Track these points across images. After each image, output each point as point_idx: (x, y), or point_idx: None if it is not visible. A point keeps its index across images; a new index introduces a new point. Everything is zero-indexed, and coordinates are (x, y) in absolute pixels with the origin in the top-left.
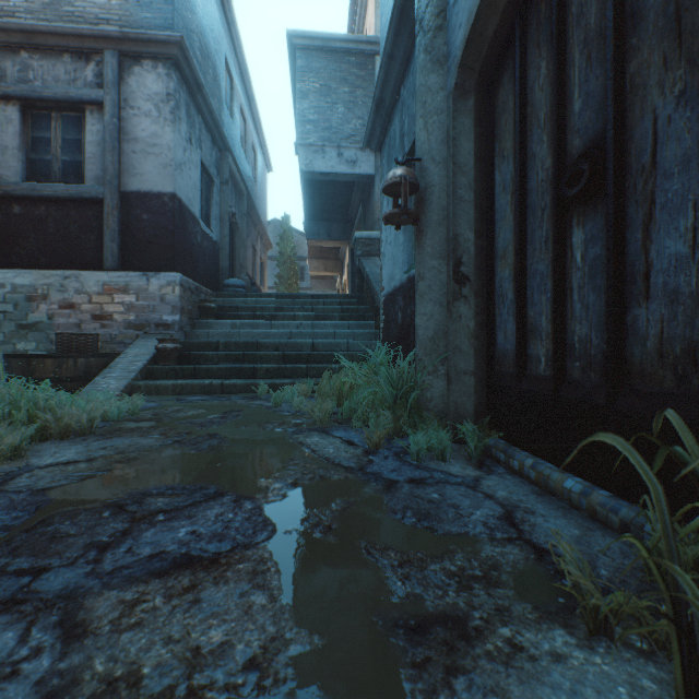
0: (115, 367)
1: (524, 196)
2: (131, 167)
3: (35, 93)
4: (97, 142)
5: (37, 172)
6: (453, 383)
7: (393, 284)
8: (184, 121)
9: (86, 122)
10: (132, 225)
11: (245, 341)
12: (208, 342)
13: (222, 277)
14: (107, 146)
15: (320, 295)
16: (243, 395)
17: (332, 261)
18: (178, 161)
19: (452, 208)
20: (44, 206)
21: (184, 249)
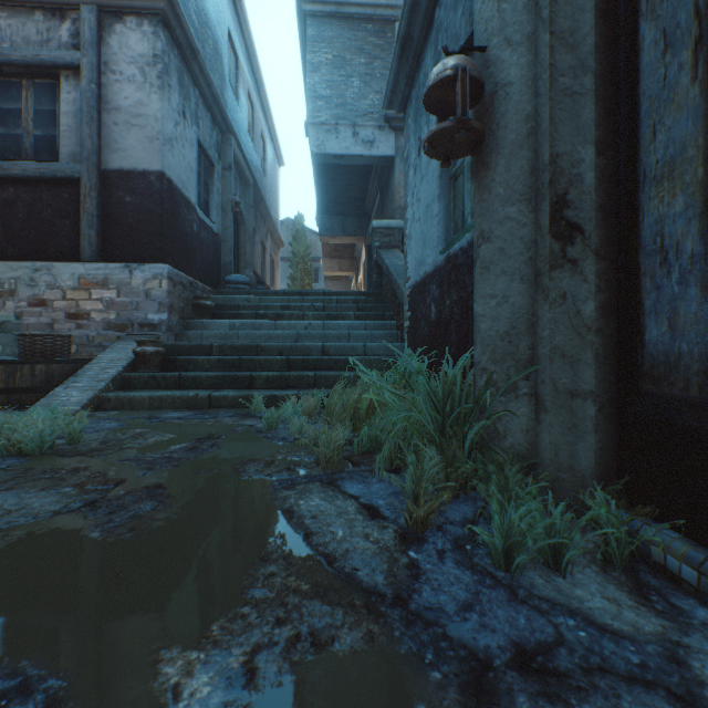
0: (82, 375)
1: None
2: (112, 141)
3: (2, 56)
4: (73, 113)
5: (6, 148)
6: (550, 412)
7: (423, 270)
8: (175, 90)
9: (61, 90)
10: (113, 209)
11: (243, 344)
12: (199, 345)
13: (224, 274)
14: (84, 117)
15: (333, 292)
16: (234, 411)
17: (347, 260)
18: (167, 134)
19: (548, 109)
20: (12, 188)
21: (175, 238)
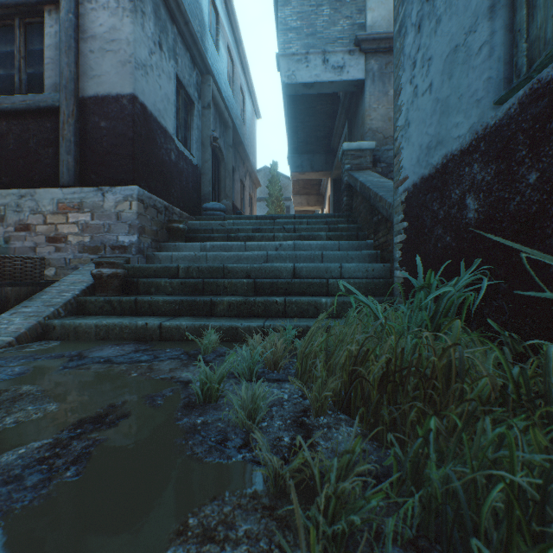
0: (36, 299)
1: None
2: (89, 69)
3: None
4: (55, 45)
5: (1, 86)
6: None
7: (441, 153)
8: (149, 19)
9: (44, 25)
10: (90, 135)
11: (209, 265)
12: (166, 267)
13: (203, 203)
14: (62, 47)
15: (303, 216)
16: (183, 347)
17: (314, 196)
18: (140, 59)
19: None
20: (5, 122)
21: (149, 163)
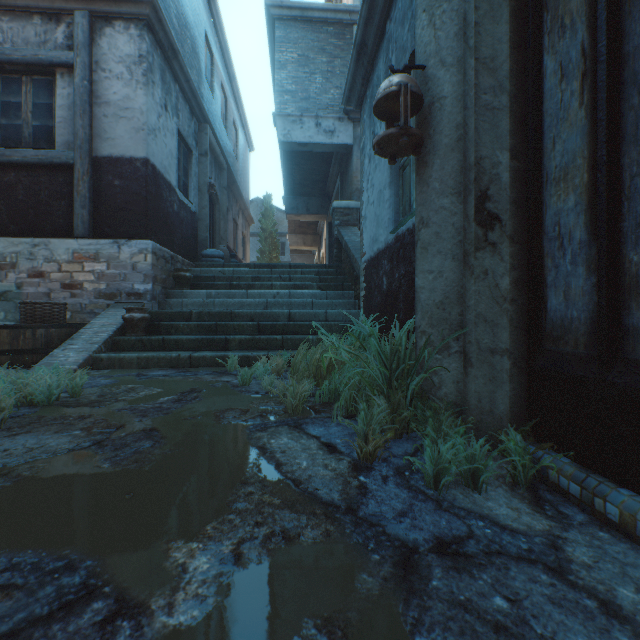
0: (77, 338)
1: (617, 66)
2: (102, 132)
3: (4, 55)
4: (68, 106)
5: (7, 137)
6: (475, 366)
7: (377, 247)
8: (158, 86)
9: (57, 86)
10: (104, 191)
11: (218, 311)
12: (180, 312)
13: (201, 248)
14: (77, 110)
15: (298, 265)
16: (211, 369)
17: (311, 236)
18: (151, 125)
19: (474, 120)
20: (13, 173)
21: (158, 217)
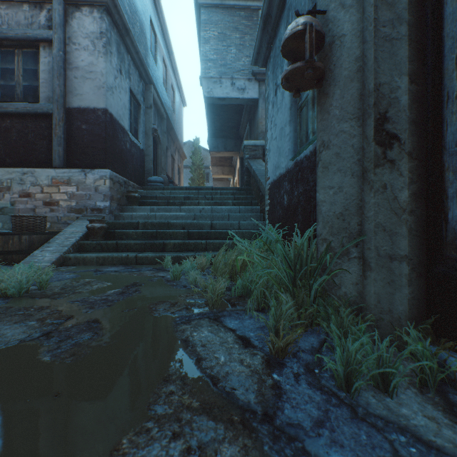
0: (53, 242)
1: None
2: (73, 89)
3: (2, 34)
4: (48, 70)
5: (5, 94)
6: (374, 270)
7: (278, 172)
8: (114, 55)
9: (40, 56)
10: (74, 133)
11: (158, 221)
12: (130, 222)
13: (147, 176)
14: (55, 73)
15: (218, 188)
16: (152, 266)
17: (227, 167)
18: (109, 84)
19: (373, 51)
20: (9, 120)
21: (114, 152)
